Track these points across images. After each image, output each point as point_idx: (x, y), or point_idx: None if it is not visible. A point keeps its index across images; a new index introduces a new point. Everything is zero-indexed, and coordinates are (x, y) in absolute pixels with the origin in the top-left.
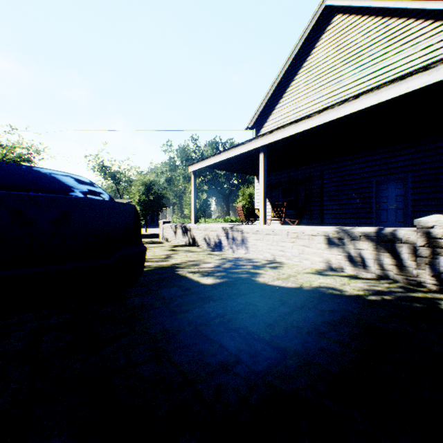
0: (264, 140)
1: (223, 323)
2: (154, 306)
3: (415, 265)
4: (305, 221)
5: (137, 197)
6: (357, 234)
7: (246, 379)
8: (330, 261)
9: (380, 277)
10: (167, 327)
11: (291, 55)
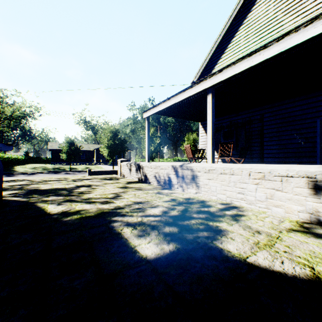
0: (213, 80)
1: None
2: None
3: None
4: (245, 160)
5: (106, 142)
6: None
7: None
8: (318, 212)
9: None
10: None
11: (232, 14)
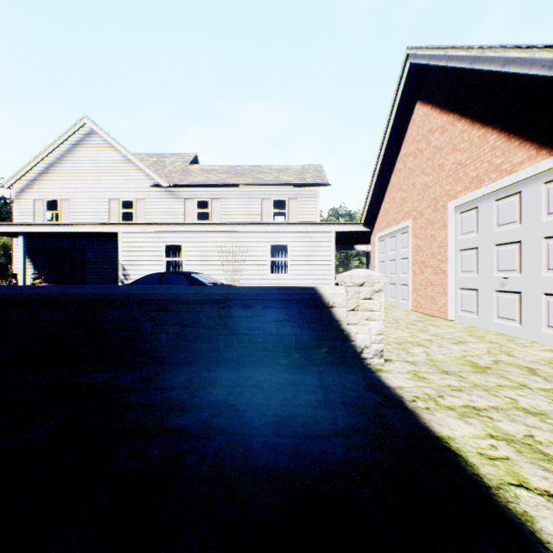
0: (25, 229)
1: None
2: None
3: None
4: (71, 284)
5: None
6: None
7: None
8: None
9: None
10: None
11: (56, 142)
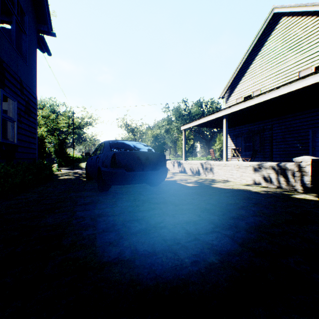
0: (226, 112)
1: (194, 193)
2: (170, 189)
3: (294, 181)
4: (260, 159)
5: (149, 144)
6: (267, 166)
7: (198, 200)
8: (255, 180)
9: (278, 187)
10: (176, 193)
11: (249, 48)
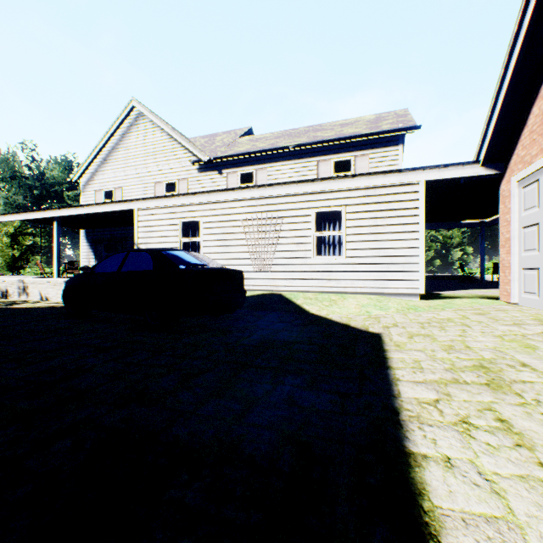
0: (56, 213)
1: None
2: None
3: None
4: None
5: None
6: None
7: None
8: None
9: None
10: None
11: (110, 131)
